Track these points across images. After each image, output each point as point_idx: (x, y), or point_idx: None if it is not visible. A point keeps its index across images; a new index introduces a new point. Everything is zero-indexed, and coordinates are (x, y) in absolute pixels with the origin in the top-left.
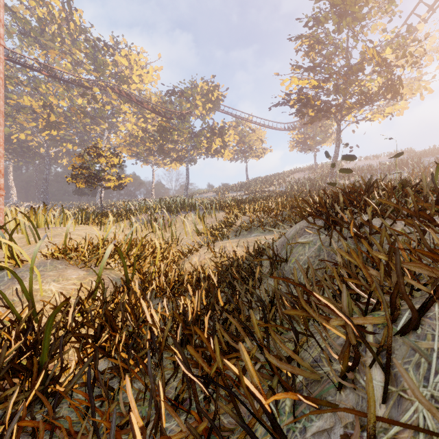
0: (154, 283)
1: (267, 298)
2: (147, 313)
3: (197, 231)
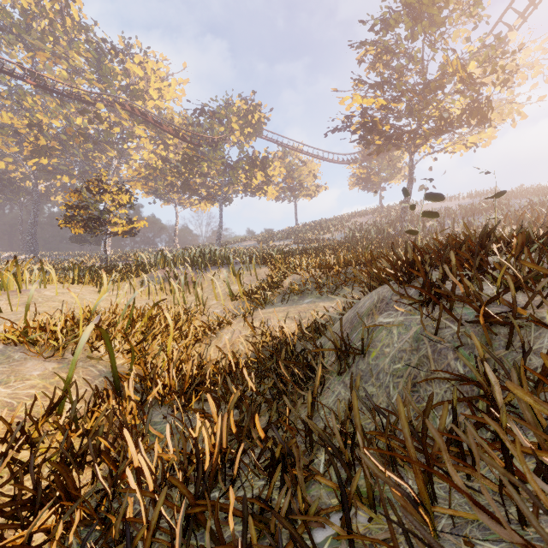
0: (161, 382)
1: (341, 439)
2: (135, 453)
3: (230, 294)
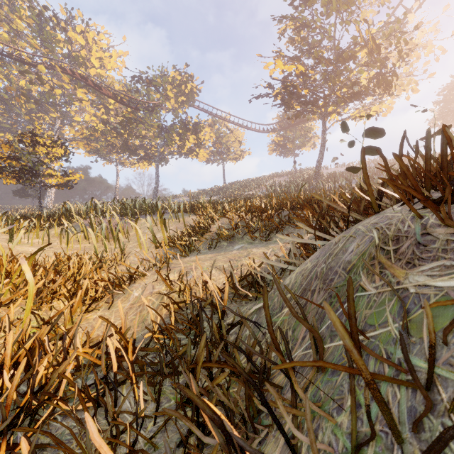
0: None
1: None
2: None
3: (155, 241)
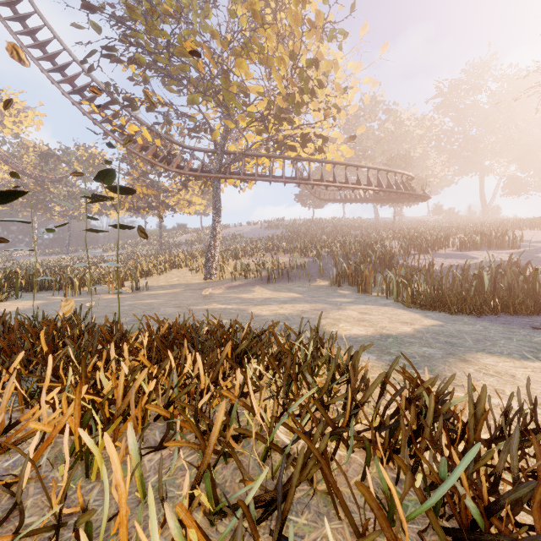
0: None
1: None
2: None
3: None
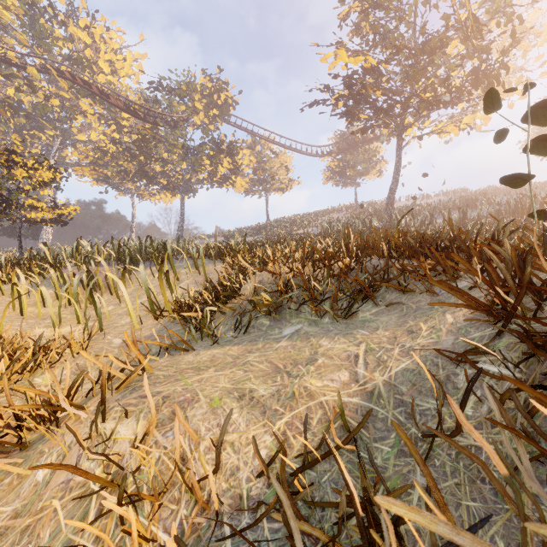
0: None
1: None
2: None
3: (152, 306)
